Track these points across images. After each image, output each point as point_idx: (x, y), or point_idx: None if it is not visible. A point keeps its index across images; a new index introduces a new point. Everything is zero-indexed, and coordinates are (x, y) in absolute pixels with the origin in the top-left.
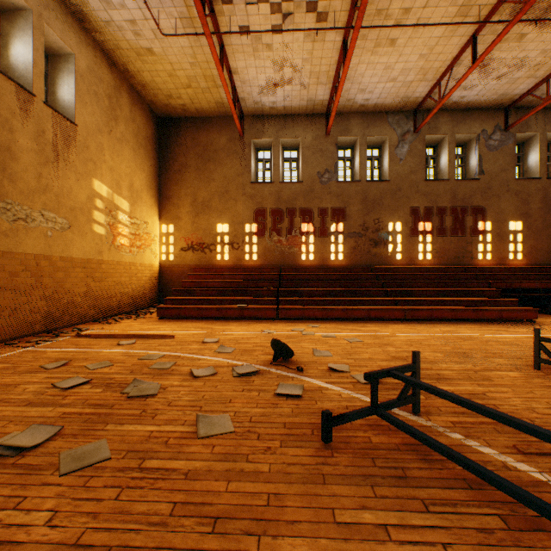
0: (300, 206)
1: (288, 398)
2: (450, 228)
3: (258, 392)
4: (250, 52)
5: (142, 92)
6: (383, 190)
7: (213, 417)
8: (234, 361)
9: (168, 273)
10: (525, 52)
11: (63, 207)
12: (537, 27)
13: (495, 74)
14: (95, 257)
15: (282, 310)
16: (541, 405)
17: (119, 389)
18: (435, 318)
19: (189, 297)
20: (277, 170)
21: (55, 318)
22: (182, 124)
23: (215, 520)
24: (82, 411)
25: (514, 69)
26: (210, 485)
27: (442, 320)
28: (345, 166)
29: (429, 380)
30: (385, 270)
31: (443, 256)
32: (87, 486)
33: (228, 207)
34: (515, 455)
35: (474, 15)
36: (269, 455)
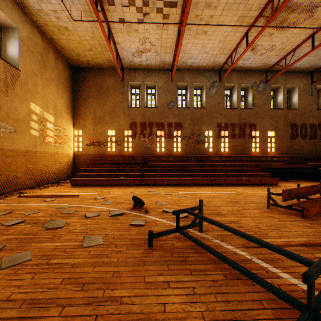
0: (156, 121)
1: (137, 226)
2: (238, 135)
3: (121, 224)
4: (126, 33)
5: (62, 51)
6: (202, 113)
7: (93, 237)
8: (111, 208)
9: (78, 159)
10: (273, 42)
11: (10, 119)
12: (278, 30)
13: (259, 53)
14: (32, 150)
15: (144, 180)
16: (263, 225)
17: (41, 225)
18: (227, 184)
19: (90, 173)
20: (143, 100)
21: (5, 186)
22: (87, 71)
23: (84, 285)
24: (17, 237)
25: (269, 50)
26: (84, 269)
27: (231, 185)
28: (182, 99)
29: (213, 215)
30: (203, 157)
31: (234, 150)
32: (16, 274)
33: (115, 120)
34: (241, 248)
35: (246, 22)
36: (119, 254)
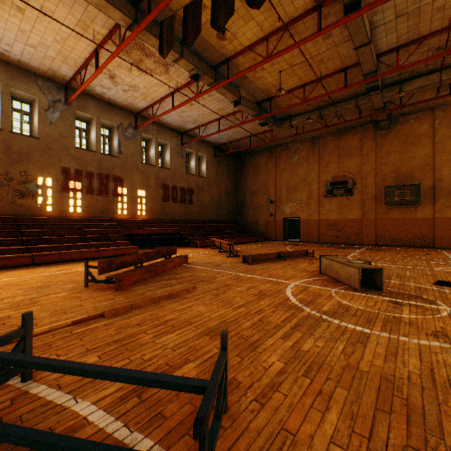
0: None
1: None
2: (98, 189)
3: None
4: None
5: None
6: (32, 146)
7: None
8: None
9: None
10: (136, 82)
11: None
12: (138, 70)
13: (122, 87)
14: None
15: None
16: (48, 312)
17: None
18: (69, 260)
19: None
20: None
21: None
22: None
23: None
24: None
25: (133, 90)
26: None
27: (73, 261)
28: None
29: None
30: (33, 221)
31: (92, 211)
32: None
33: None
34: None
35: (93, 35)
36: None
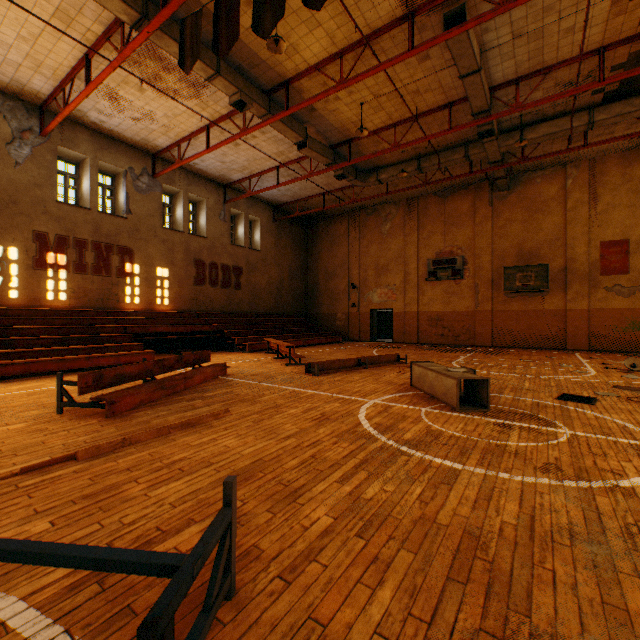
0: None
1: None
2: (94, 266)
3: None
4: None
5: None
6: None
7: None
8: None
9: None
10: (152, 107)
11: None
12: (154, 89)
13: (130, 114)
14: None
15: None
16: None
17: None
18: (43, 373)
19: None
20: None
21: None
22: None
23: None
24: None
25: (147, 119)
26: None
27: (49, 374)
28: None
29: None
30: None
31: (85, 298)
32: None
33: None
34: None
35: (81, 33)
36: None
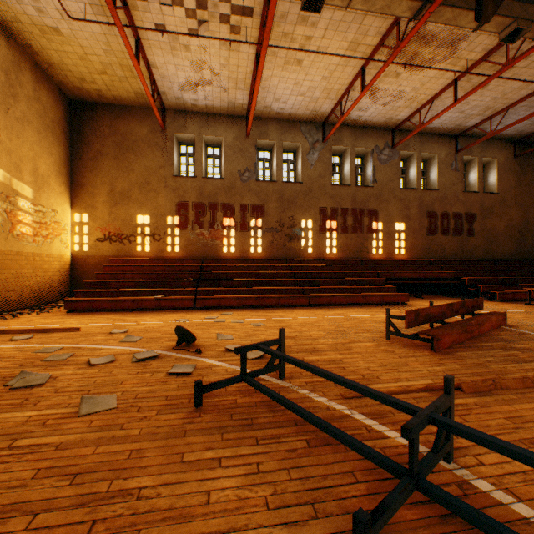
0: (222, 201)
1: (179, 376)
2: (351, 227)
3: (152, 373)
4: (169, 50)
5: (49, 71)
6: (297, 191)
7: (99, 398)
8: (138, 348)
9: (82, 264)
10: (402, 87)
11: None
12: (408, 70)
13: (382, 101)
14: None
15: (200, 300)
16: (376, 365)
17: (2, 382)
18: (334, 304)
19: (104, 289)
20: (200, 165)
21: None
22: (99, 110)
23: (76, 475)
24: None
25: (395, 99)
26: (79, 451)
27: (339, 305)
28: (265, 167)
29: (305, 352)
30: (298, 262)
31: (346, 251)
32: None
33: (149, 198)
34: (339, 400)
35: (362, 52)
36: (143, 422)
